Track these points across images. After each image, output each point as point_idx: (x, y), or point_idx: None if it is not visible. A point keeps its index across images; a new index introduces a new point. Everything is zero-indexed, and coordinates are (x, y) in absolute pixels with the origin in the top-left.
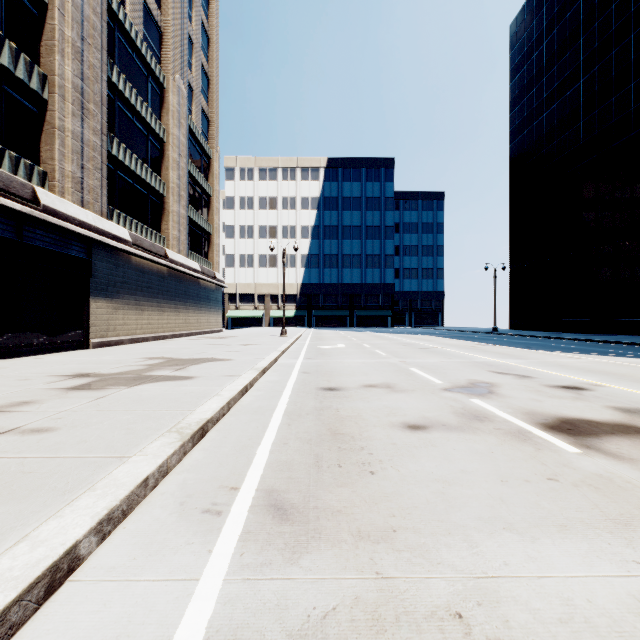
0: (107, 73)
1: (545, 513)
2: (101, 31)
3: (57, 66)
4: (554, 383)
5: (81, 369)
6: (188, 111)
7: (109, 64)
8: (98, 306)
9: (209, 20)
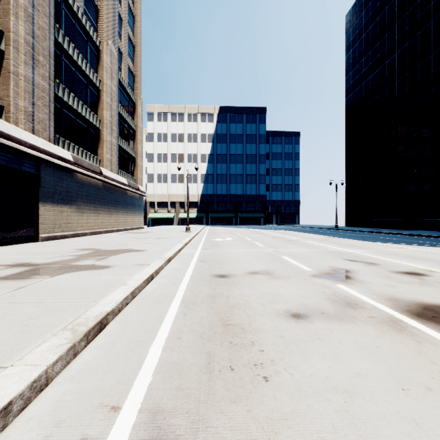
0: (54, 35)
1: None
2: (49, 2)
3: (12, 25)
4: (397, 269)
5: (21, 259)
6: (118, 69)
7: (56, 28)
8: (46, 209)
9: (134, 5)
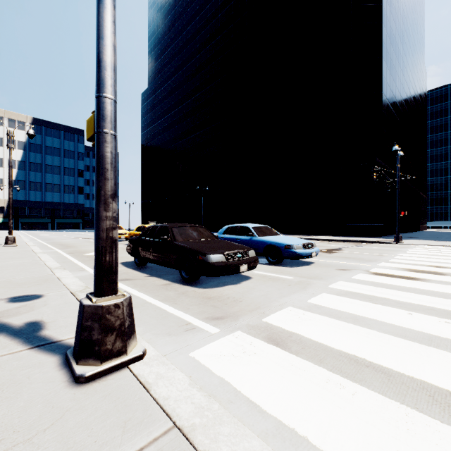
0: None
1: (72, 240)
2: None
3: None
4: None
5: None
6: None
7: None
8: None
9: None
